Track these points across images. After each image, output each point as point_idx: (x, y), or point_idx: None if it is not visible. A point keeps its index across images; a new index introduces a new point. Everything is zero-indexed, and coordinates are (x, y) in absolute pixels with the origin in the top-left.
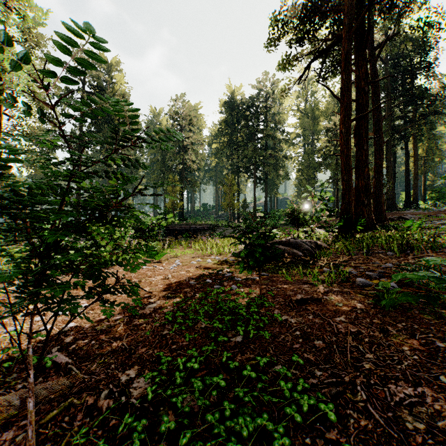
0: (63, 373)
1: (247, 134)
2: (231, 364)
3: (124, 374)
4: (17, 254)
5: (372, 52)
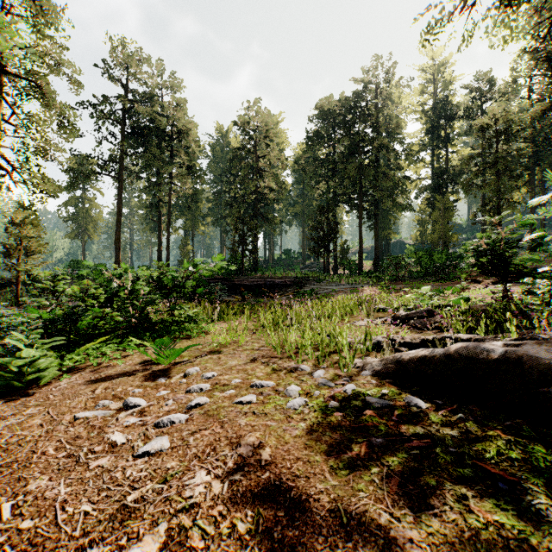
0: None
1: (349, 146)
2: None
3: None
4: None
5: None
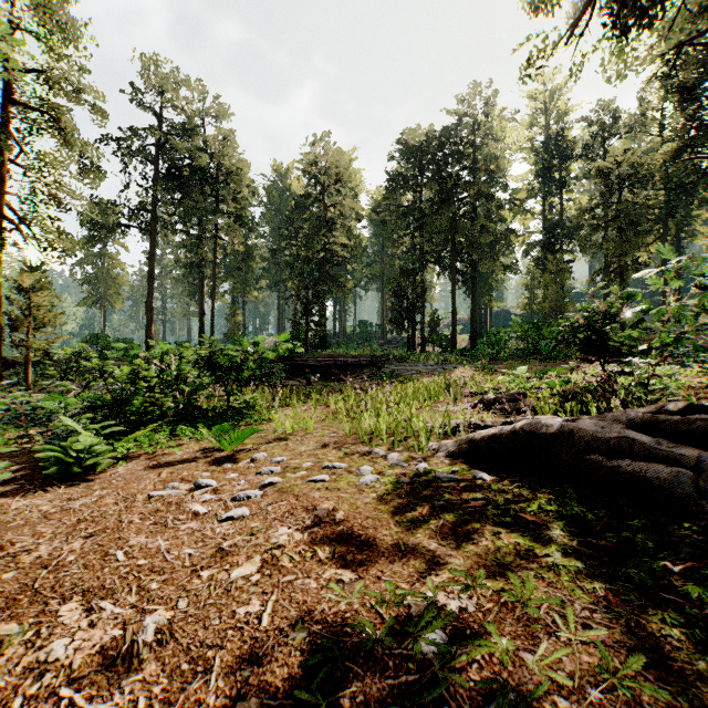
0: None
1: (440, 193)
2: None
3: None
4: None
5: None
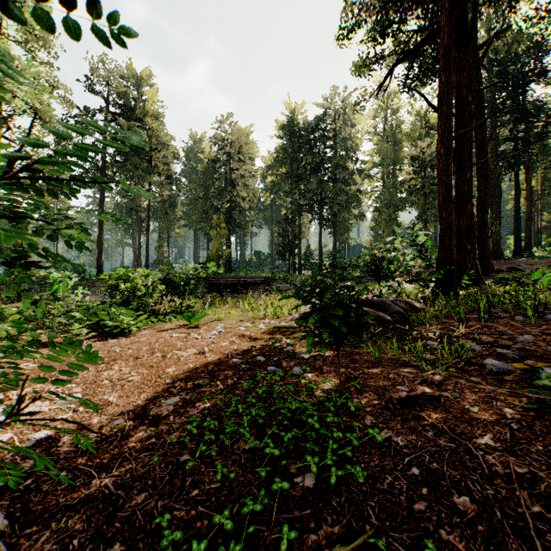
0: None
1: (311, 164)
2: None
3: None
4: (14, 316)
5: (474, 54)
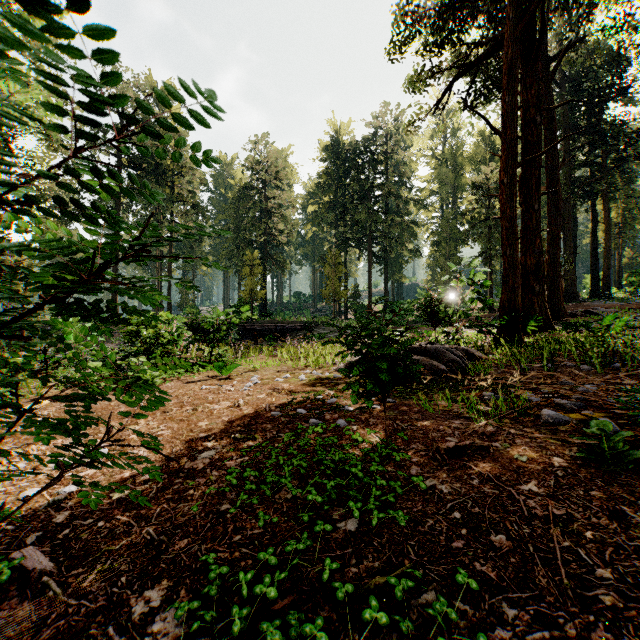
0: (32, 592)
1: (359, 191)
2: (340, 591)
3: (141, 598)
4: None
5: (544, 67)
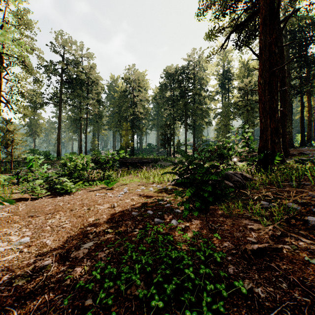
0: None
1: (180, 92)
2: None
3: None
4: (5, 181)
5: (278, 25)
